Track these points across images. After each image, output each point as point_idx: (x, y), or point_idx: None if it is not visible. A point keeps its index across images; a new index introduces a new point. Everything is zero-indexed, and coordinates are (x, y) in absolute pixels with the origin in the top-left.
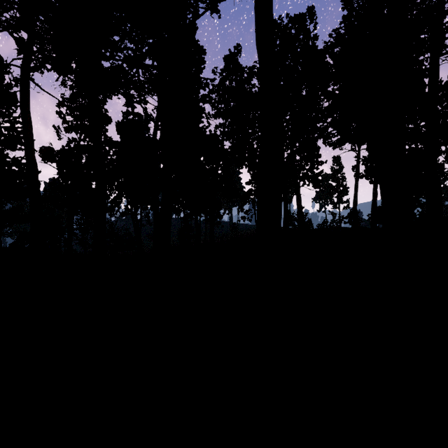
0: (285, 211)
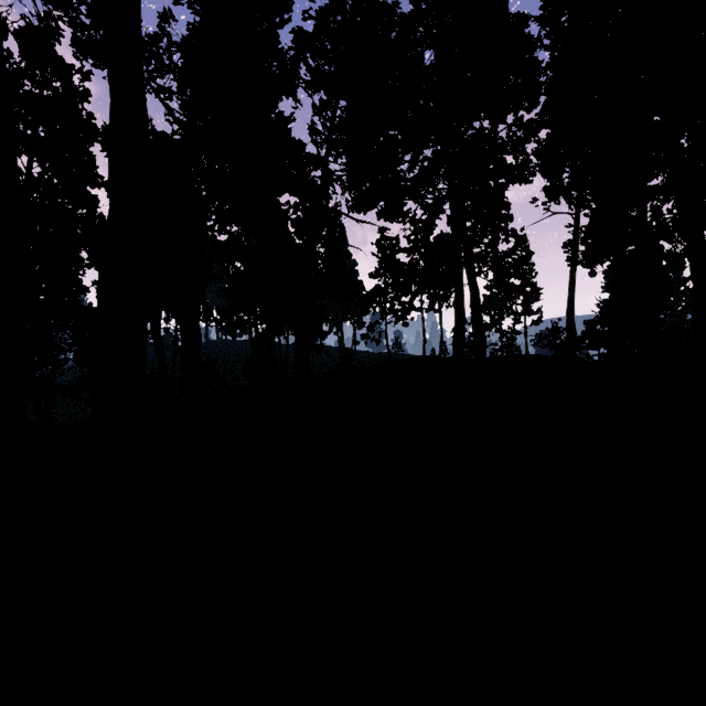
0: (459, 317)
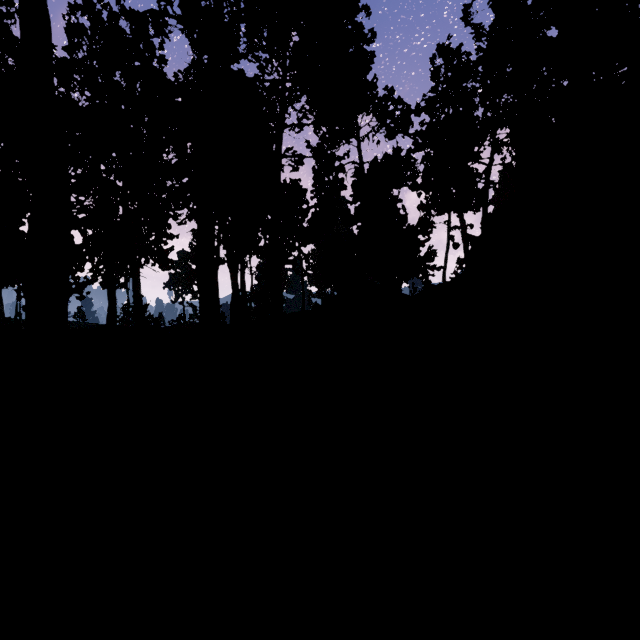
0: (112, 301)
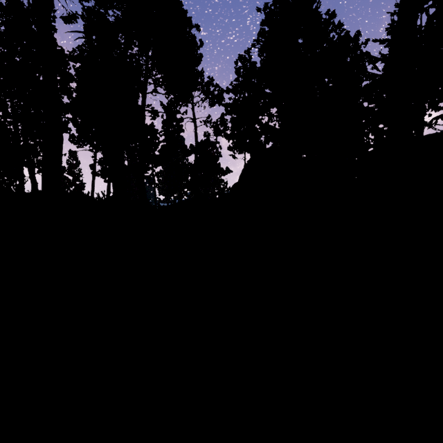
0: None
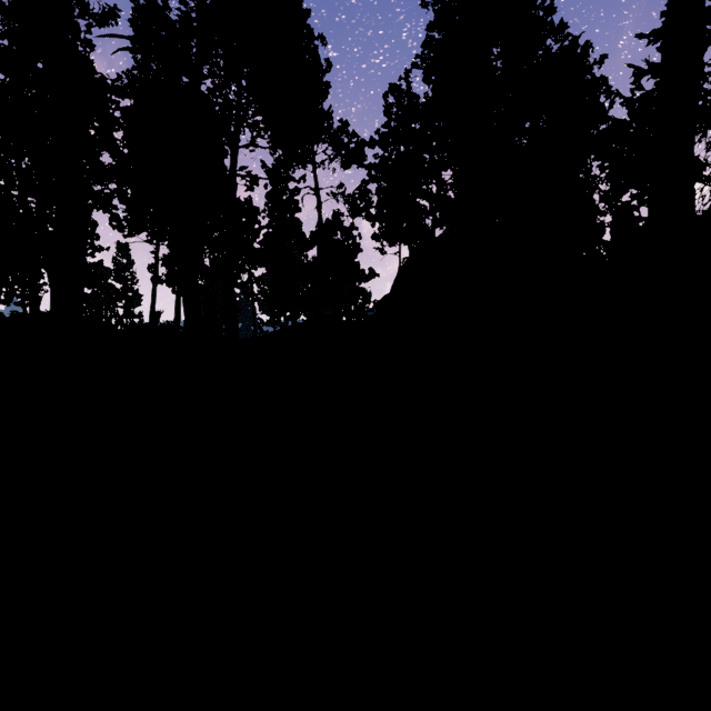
0: None
